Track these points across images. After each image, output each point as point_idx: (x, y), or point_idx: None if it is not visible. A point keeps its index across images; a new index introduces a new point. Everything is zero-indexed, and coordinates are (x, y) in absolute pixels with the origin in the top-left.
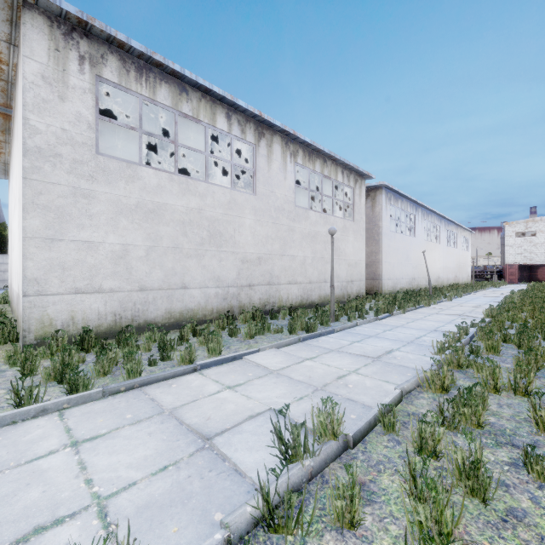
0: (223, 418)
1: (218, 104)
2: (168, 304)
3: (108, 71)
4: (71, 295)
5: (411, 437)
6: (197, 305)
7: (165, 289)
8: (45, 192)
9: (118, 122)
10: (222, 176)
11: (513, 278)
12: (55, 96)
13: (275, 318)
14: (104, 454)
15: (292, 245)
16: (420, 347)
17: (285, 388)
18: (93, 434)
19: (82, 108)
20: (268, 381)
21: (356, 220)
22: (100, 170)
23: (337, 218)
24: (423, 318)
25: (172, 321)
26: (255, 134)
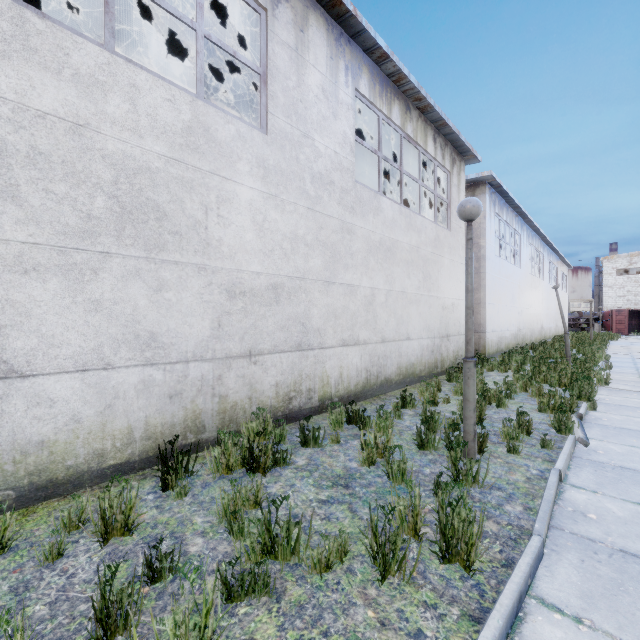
0: None
1: None
2: None
3: None
4: None
5: None
6: (69, 425)
7: None
8: None
9: None
10: None
11: (621, 327)
12: None
13: (314, 443)
14: None
15: (349, 263)
16: None
17: None
18: None
19: None
20: None
21: (453, 229)
22: None
23: (427, 220)
24: None
25: None
26: None
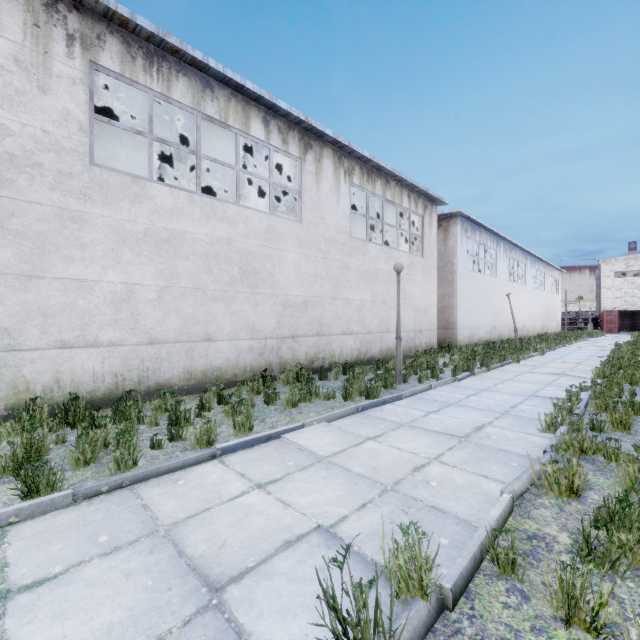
0: (245, 545)
1: (252, 105)
2: (187, 361)
3: (107, 56)
4: (56, 350)
5: (543, 584)
6: (226, 362)
7: (183, 341)
8: (19, 213)
9: (121, 124)
10: (261, 203)
11: (612, 326)
12: (34, 87)
13: (325, 379)
14: (43, 619)
15: (347, 286)
16: (519, 420)
17: (340, 488)
18: (38, 575)
19: (70, 104)
20: (315, 476)
21: (425, 255)
22: (96, 186)
23: (402, 253)
24: (514, 379)
25: (192, 383)
26: (300, 146)
